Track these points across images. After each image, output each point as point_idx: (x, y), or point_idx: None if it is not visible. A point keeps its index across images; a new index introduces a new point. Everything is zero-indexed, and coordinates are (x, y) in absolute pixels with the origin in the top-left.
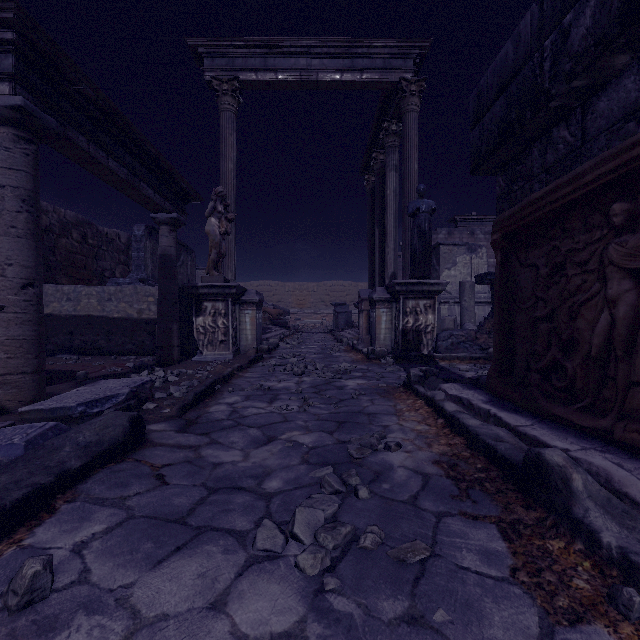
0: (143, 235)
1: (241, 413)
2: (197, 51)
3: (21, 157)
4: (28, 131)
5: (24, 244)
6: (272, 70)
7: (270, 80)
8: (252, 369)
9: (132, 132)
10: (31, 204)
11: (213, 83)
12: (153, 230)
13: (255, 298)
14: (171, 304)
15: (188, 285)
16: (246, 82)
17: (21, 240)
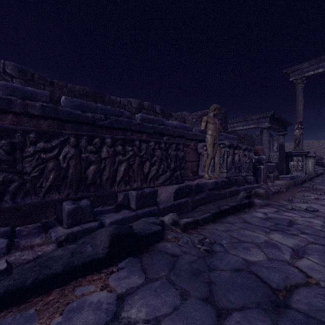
0: (259, 134)
1: (323, 182)
2: (286, 72)
3: (268, 134)
4: (269, 129)
5: (268, 149)
6: (321, 67)
7: (320, 71)
8: (318, 178)
9: (281, 118)
10: (269, 142)
11: (293, 82)
12: (261, 131)
13: (313, 155)
14: (283, 158)
15: (288, 152)
16: (308, 76)
17: (268, 149)
